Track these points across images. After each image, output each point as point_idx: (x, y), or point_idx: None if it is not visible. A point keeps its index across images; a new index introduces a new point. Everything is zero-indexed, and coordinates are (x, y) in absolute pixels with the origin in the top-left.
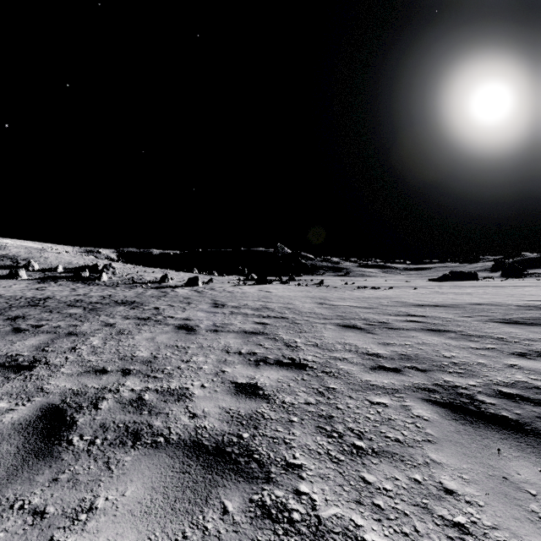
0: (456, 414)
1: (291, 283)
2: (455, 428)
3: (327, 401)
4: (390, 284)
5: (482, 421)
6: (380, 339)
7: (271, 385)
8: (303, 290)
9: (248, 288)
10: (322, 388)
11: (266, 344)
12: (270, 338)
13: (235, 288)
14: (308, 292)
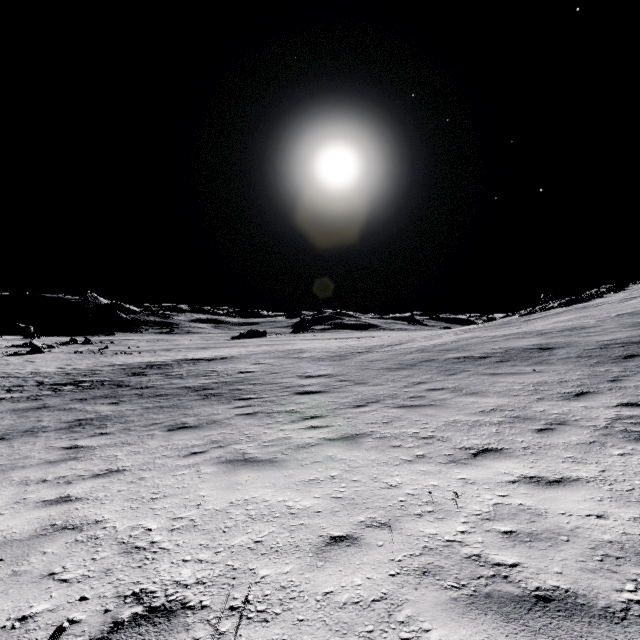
0: (39, 386)
1: (76, 349)
2: (35, 387)
3: (13, 388)
4: (170, 346)
5: (43, 386)
6: (53, 378)
7: (0, 388)
8: (68, 358)
9: (16, 359)
10: (14, 387)
11: (5, 383)
12: (7, 382)
13: (1, 360)
14: (67, 360)
